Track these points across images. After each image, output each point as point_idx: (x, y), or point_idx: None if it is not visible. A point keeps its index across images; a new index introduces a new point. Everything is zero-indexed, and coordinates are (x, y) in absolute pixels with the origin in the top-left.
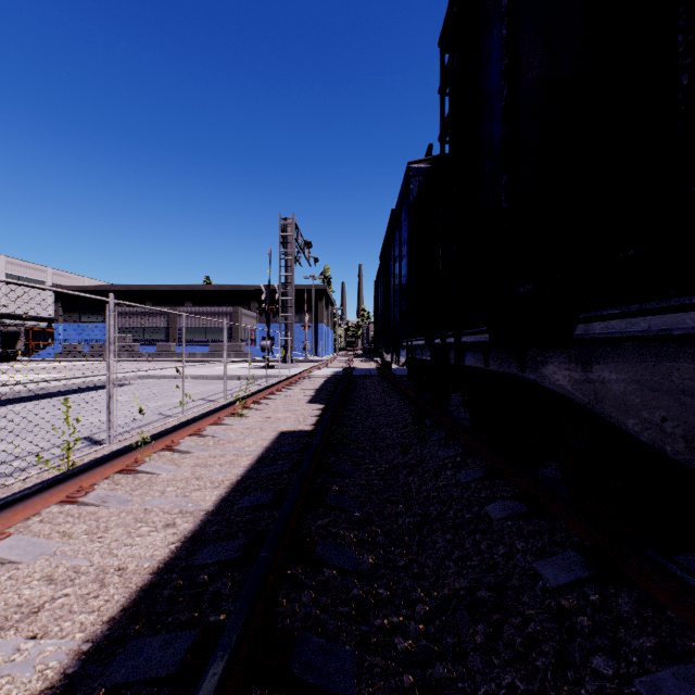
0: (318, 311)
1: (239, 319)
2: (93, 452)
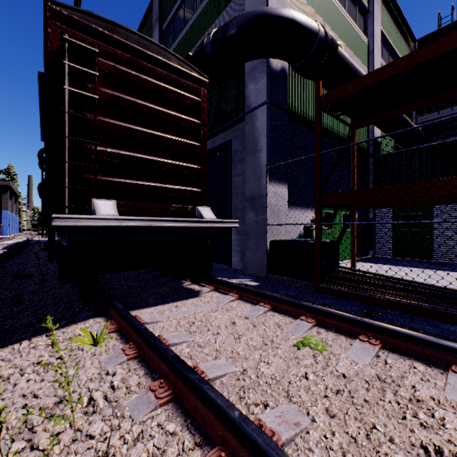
0: (2, 201)
1: None
2: None
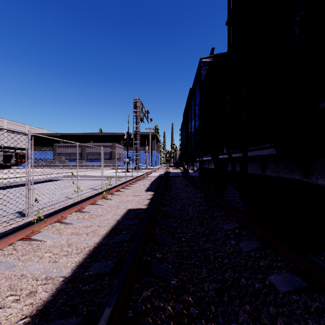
0: (152, 145)
1: (115, 149)
2: (16, 222)
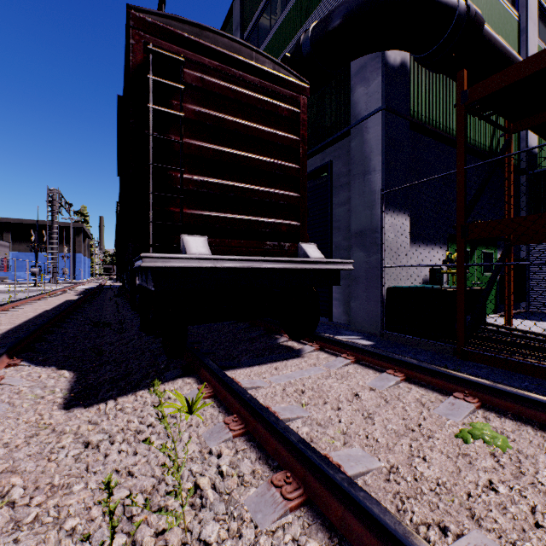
0: (76, 244)
1: None
2: None
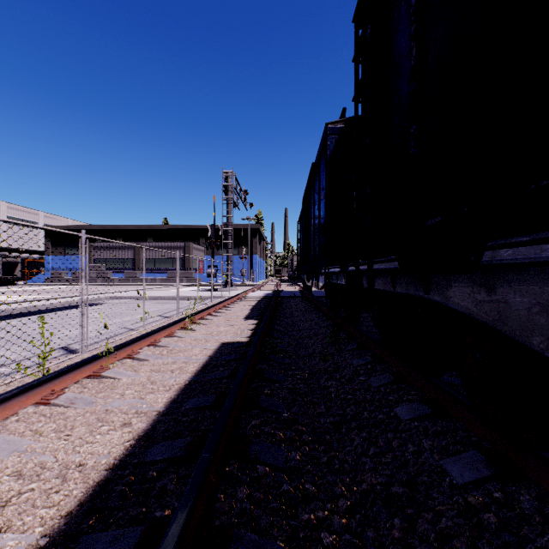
0: (253, 245)
1: (190, 252)
2: (68, 359)
